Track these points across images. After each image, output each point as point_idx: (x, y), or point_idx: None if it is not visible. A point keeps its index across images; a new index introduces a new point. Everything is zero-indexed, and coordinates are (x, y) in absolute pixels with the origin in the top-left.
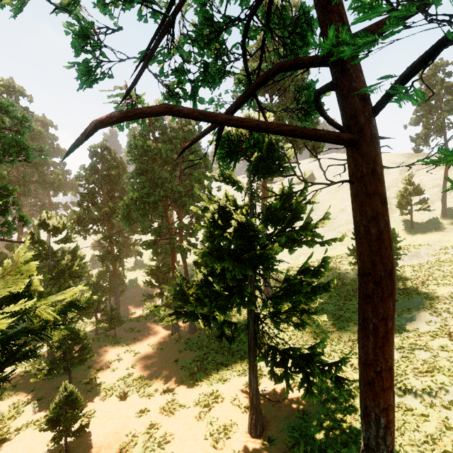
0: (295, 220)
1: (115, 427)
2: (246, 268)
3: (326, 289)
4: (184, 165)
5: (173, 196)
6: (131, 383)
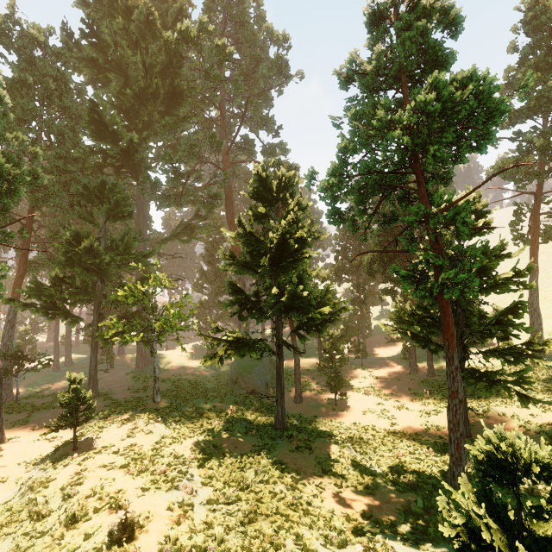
0: (485, 271)
1: (361, 404)
2: None
3: (512, 324)
4: None
5: None
6: (372, 391)
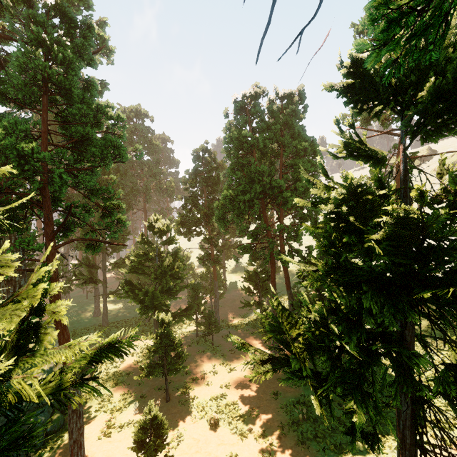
0: None
1: None
2: (405, 308)
3: None
4: (285, 154)
5: (272, 192)
6: (223, 409)
